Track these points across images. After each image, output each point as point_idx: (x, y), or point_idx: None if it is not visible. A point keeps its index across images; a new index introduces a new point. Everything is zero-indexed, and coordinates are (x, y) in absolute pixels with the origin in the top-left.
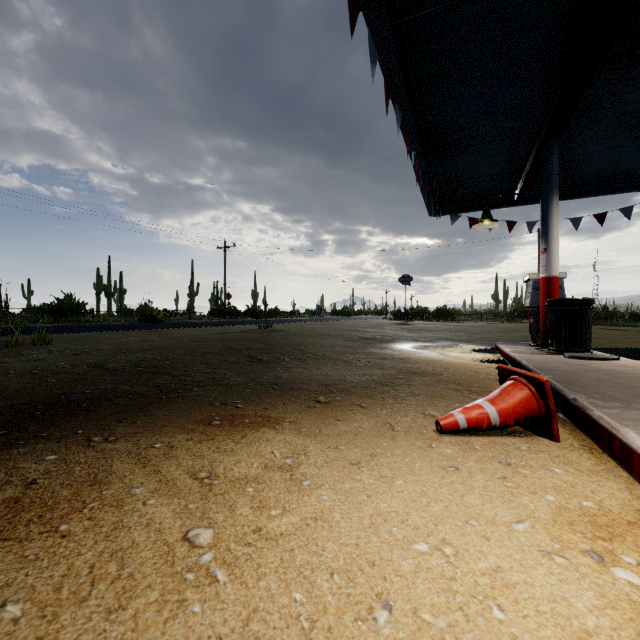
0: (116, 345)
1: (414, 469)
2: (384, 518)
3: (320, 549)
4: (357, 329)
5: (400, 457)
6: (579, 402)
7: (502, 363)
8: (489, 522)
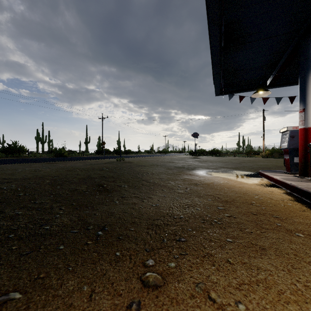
0: (7, 175)
1: None
2: None
3: None
4: (172, 161)
5: None
6: None
7: (277, 187)
8: None
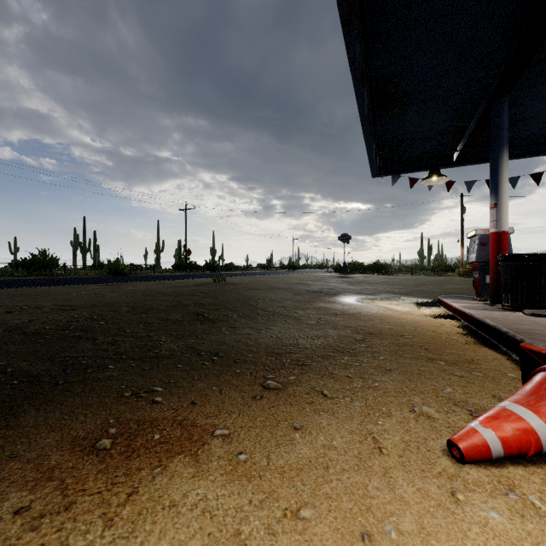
0: (62, 301)
1: None
2: None
3: None
4: (304, 282)
5: (417, 543)
6: None
7: (453, 319)
8: None
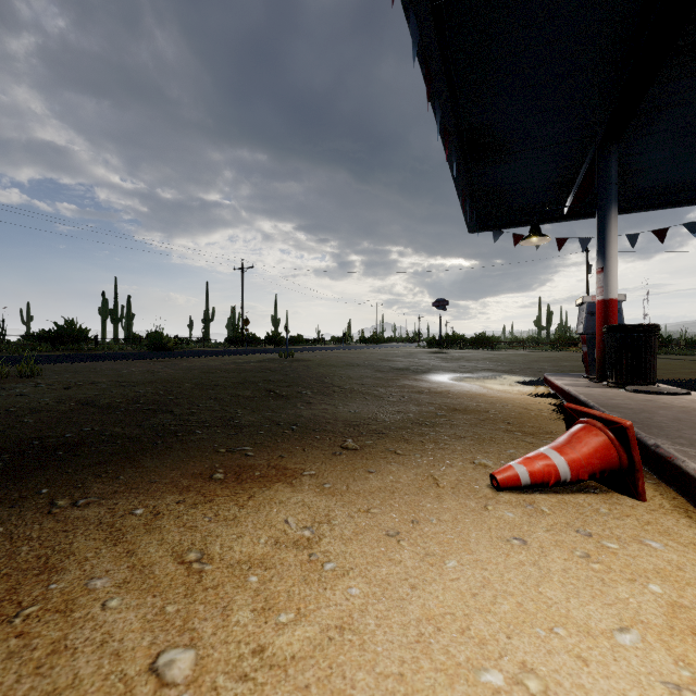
0: (115, 377)
1: (469, 543)
2: (437, 625)
3: (348, 684)
4: (388, 358)
5: (449, 524)
6: (663, 449)
7: (554, 397)
8: (582, 630)
